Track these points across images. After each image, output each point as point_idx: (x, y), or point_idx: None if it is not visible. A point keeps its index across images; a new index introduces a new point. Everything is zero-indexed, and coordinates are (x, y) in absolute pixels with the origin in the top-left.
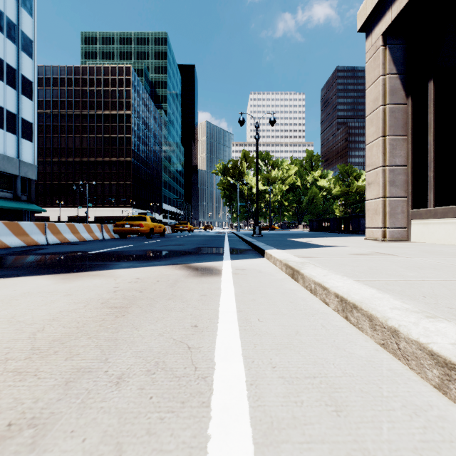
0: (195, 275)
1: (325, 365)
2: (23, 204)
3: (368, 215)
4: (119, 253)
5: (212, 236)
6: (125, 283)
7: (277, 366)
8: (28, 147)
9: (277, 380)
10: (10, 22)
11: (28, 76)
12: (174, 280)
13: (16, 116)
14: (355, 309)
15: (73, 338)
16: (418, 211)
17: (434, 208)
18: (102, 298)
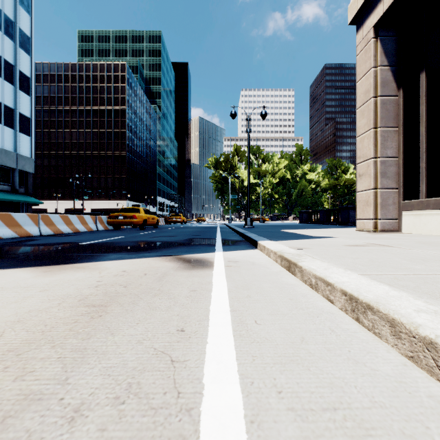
0: (185, 267)
1: (346, 388)
2: (21, 197)
3: (359, 206)
4: (110, 244)
5: (205, 227)
6: (109, 276)
7: (284, 390)
8: (25, 141)
9: (286, 413)
10: (8, 19)
11: (25, 72)
12: (163, 273)
13: (13, 111)
14: (370, 310)
15: (33, 346)
16: (410, 203)
17: (427, 199)
18: (81, 294)
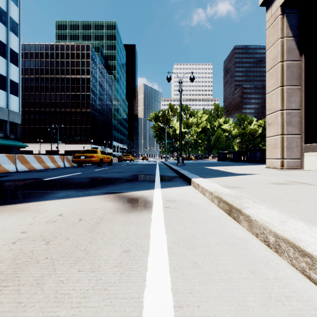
0: (124, 209)
1: None
2: (11, 141)
3: (268, 149)
4: (66, 180)
5: (147, 164)
6: (40, 223)
7: None
8: (15, 100)
9: None
10: (1, 10)
11: (15, 49)
12: (99, 218)
13: (6, 78)
14: None
15: None
16: (311, 146)
17: None
18: None
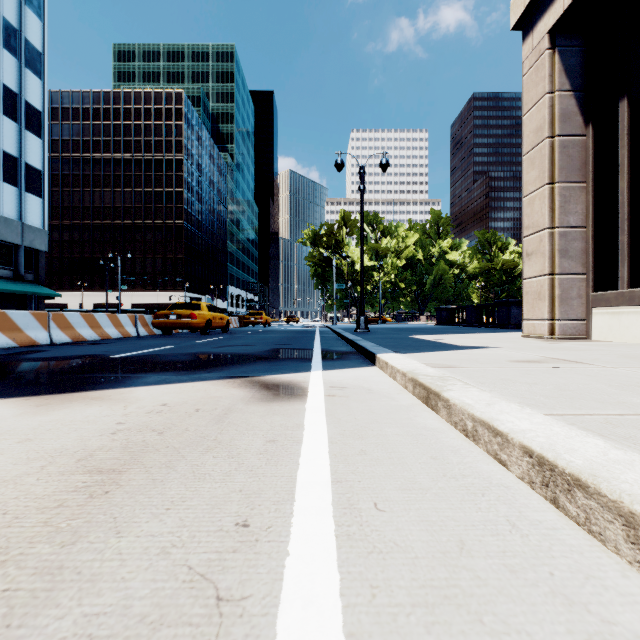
0: (263, 398)
1: None
2: (28, 286)
3: (526, 301)
4: (152, 358)
5: (297, 331)
6: (139, 414)
7: None
8: (34, 204)
9: None
10: (9, 26)
11: (34, 104)
12: (226, 408)
13: (17, 160)
14: (582, 490)
15: None
16: (604, 295)
17: (630, 290)
18: (85, 447)
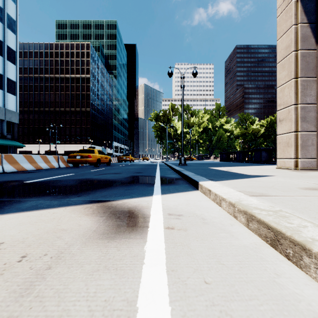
0: (104, 232)
1: None
2: (8, 141)
3: (279, 147)
4: (50, 183)
5: (147, 165)
6: None
7: None
8: (12, 99)
9: None
10: None
11: (12, 47)
12: (57, 253)
13: (2, 76)
14: None
15: None
16: None
17: None
18: None
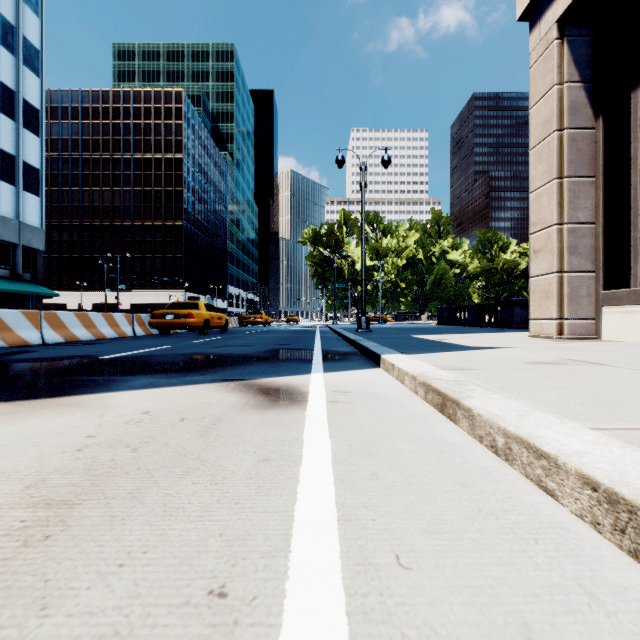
0: (258, 405)
1: None
2: (25, 286)
3: (533, 300)
4: (144, 359)
5: (297, 331)
6: (115, 424)
7: None
8: (32, 203)
9: None
10: (6, 23)
11: (32, 101)
12: (215, 417)
13: (14, 159)
14: None
15: None
16: (615, 294)
17: None
18: (40, 469)
